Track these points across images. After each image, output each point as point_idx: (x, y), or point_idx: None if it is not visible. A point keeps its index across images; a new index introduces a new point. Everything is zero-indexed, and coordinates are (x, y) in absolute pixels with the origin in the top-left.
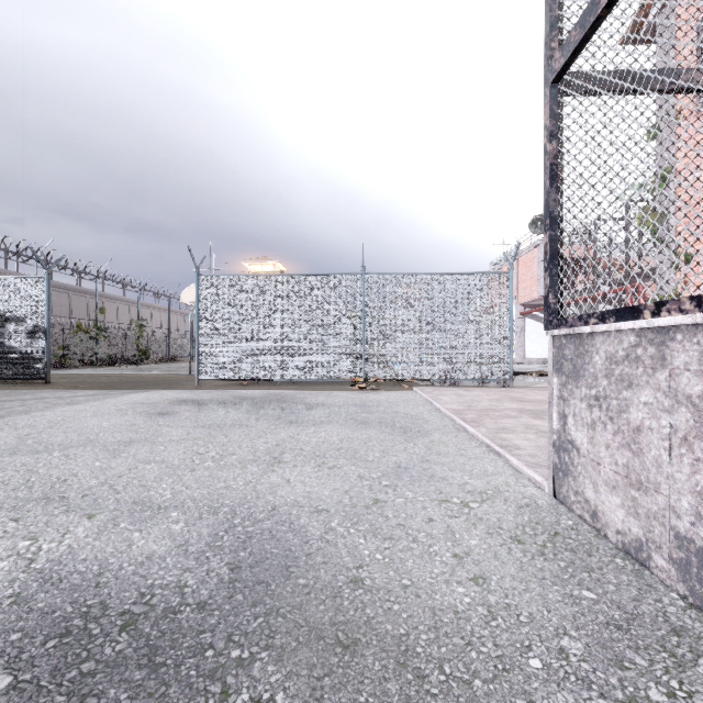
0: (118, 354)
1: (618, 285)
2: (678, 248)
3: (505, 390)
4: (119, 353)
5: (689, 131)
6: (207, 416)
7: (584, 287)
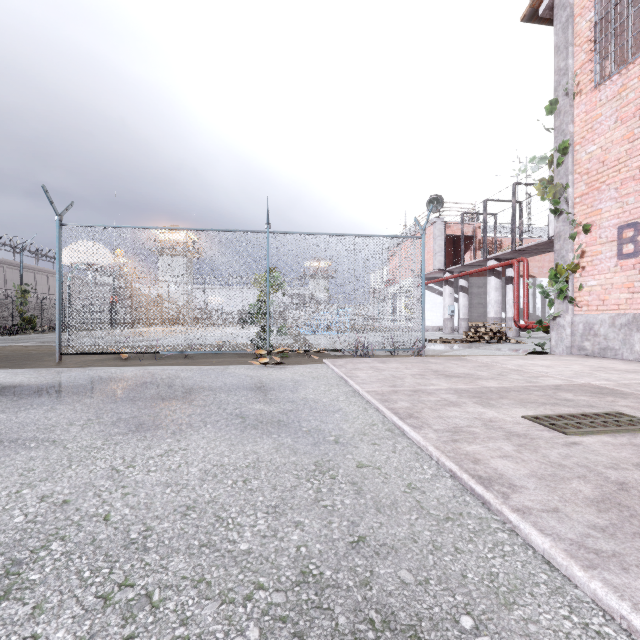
0: (2, 322)
1: (503, 260)
2: (577, 219)
3: (422, 361)
4: (3, 321)
5: (587, 105)
6: (2, 422)
7: (475, 261)
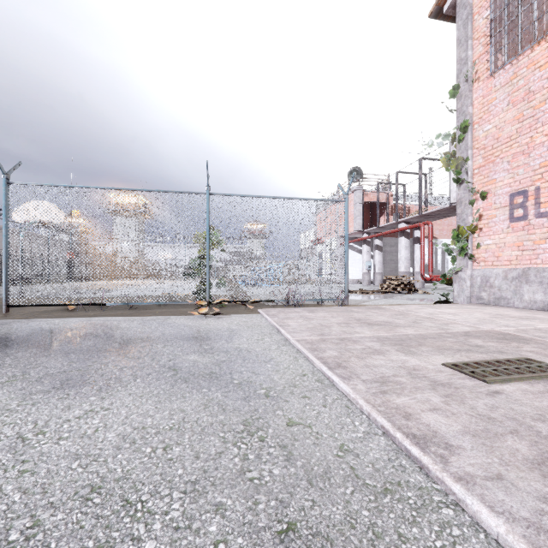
0: None
1: (412, 223)
2: (475, 187)
3: (346, 310)
4: None
5: (484, 90)
6: None
7: (388, 224)
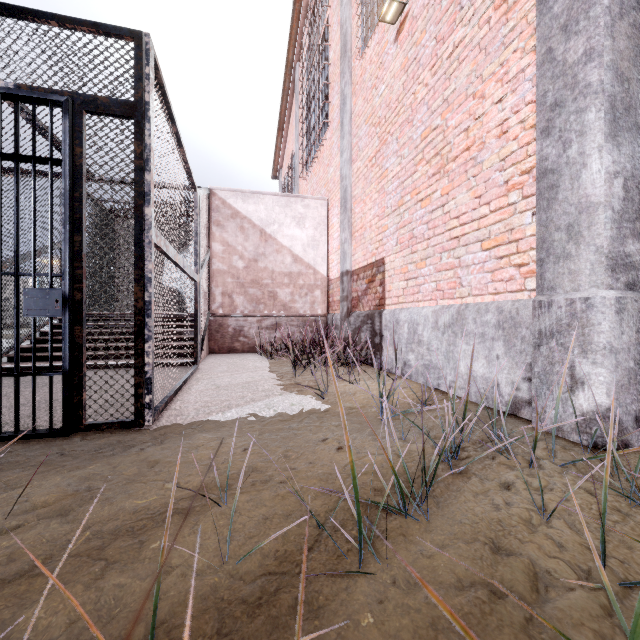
0: None
1: None
2: None
3: None
4: None
5: None
6: None
7: None
